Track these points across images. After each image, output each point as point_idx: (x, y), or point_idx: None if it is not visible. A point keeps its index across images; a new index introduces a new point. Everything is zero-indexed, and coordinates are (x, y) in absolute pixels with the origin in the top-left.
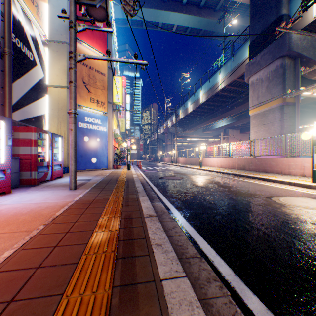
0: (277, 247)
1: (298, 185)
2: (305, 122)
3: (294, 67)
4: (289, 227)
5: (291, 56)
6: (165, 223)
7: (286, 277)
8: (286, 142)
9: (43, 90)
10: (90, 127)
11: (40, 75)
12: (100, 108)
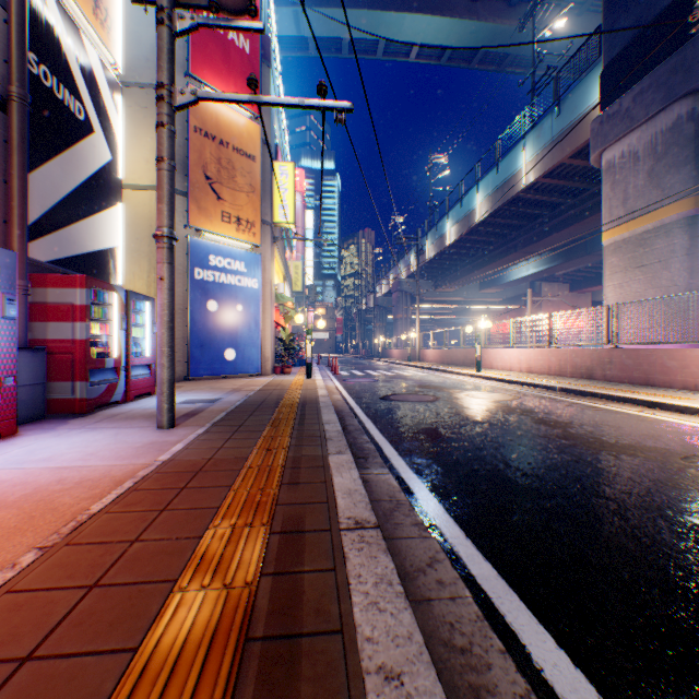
0: None
1: None
2: None
3: None
4: None
5: None
6: (402, 546)
7: None
8: None
9: (110, 192)
10: (220, 279)
11: (101, 156)
12: (245, 235)
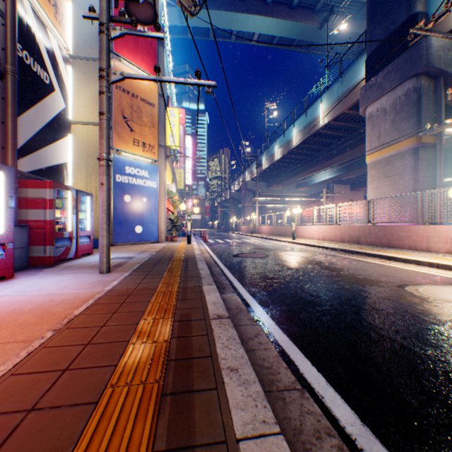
0: (426, 372)
1: (444, 267)
2: (448, 174)
3: (434, 91)
4: (440, 336)
5: (430, 73)
6: (242, 328)
7: (451, 430)
8: (423, 202)
9: (64, 128)
10: (132, 182)
11: (59, 105)
12: (148, 154)
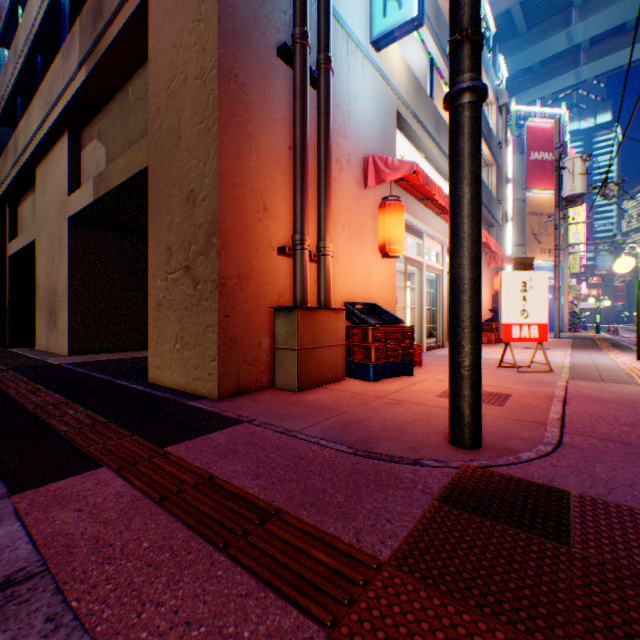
0: None
1: None
2: None
3: None
4: None
5: None
6: None
7: None
8: None
9: None
10: None
11: (509, 251)
12: (551, 258)
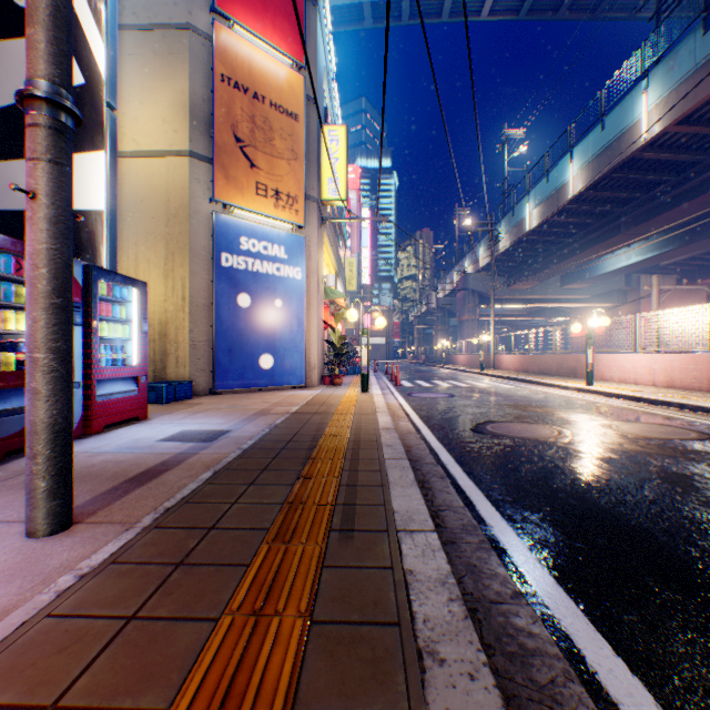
0: None
1: None
2: None
3: None
4: None
5: None
6: None
7: None
8: None
9: (81, 130)
10: (254, 267)
11: None
12: (285, 213)
